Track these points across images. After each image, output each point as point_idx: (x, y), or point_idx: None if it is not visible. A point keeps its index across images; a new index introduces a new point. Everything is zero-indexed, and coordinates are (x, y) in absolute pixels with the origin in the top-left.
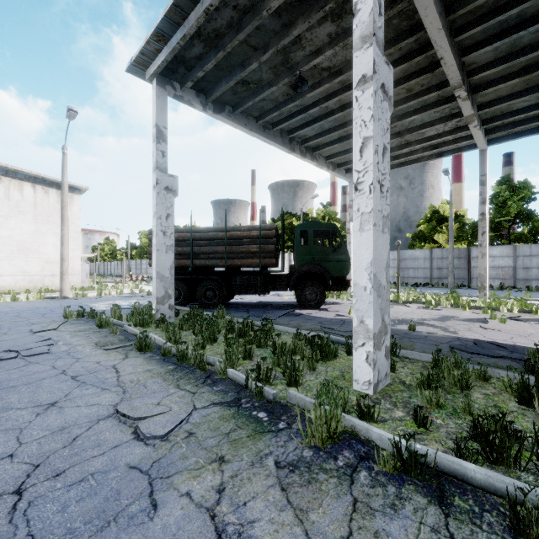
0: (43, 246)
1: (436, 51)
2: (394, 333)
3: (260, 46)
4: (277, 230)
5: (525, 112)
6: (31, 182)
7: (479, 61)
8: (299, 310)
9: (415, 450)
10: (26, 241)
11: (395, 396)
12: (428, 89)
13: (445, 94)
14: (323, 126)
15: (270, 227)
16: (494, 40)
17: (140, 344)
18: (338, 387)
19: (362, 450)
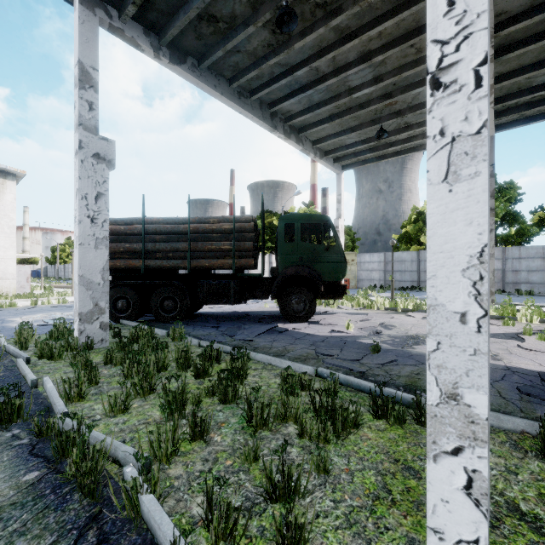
0: None
1: None
2: (419, 360)
3: None
4: (256, 223)
5: None
6: None
7: (511, 9)
8: (283, 323)
9: None
10: None
11: None
12: None
13: None
14: (312, 99)
15: (247, 219)
16: None
17: None
18: None
19: None
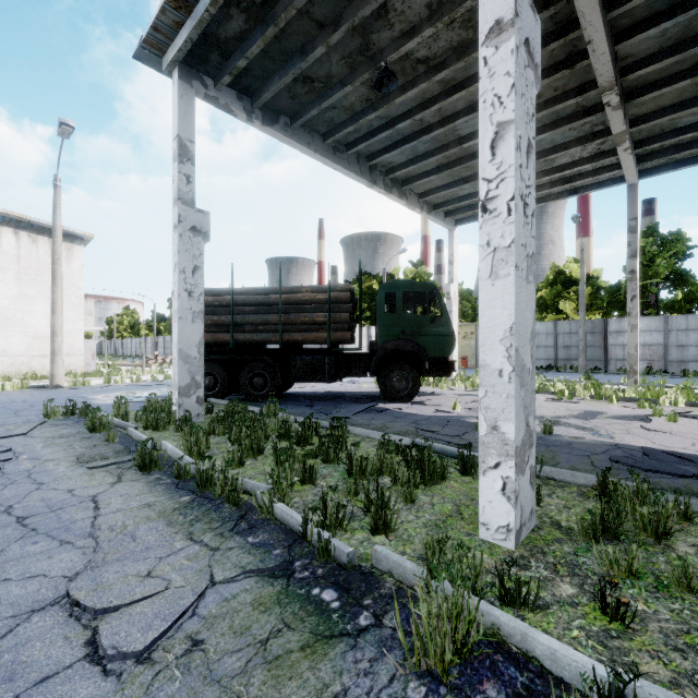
0: (30, 315)
1: (583, 31)
2: None
3: (329, 21)
4: (353, 292)
5: (694, 130)
6: (13, 227)
7: (638, 52)
8: (383, 403)
9: (628, 690)
10: (5, 308)
11: (551, 551)
12: (563, 95)
13: (587, 103)
14: (416, 149)
15: (343, 288)
16: (663, 18)
17: (142, 459)
18: (462, 547)
19: (519, 680)
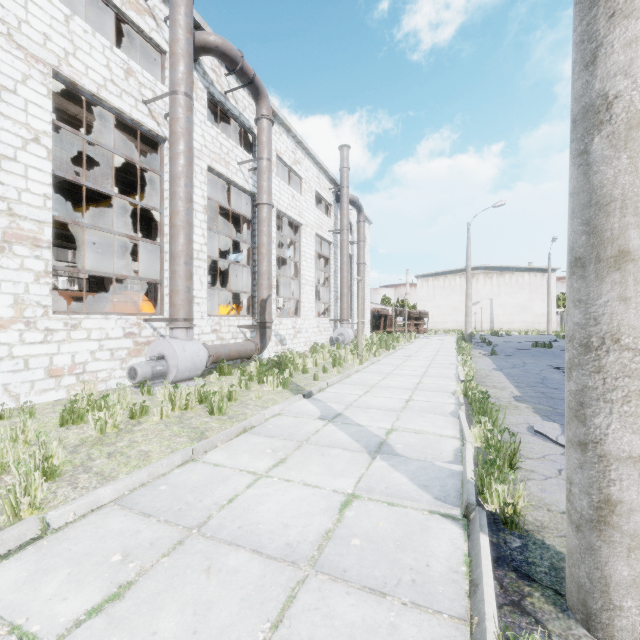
0: (533, 306)
1: None
2: None
3: None
4: None
5: None
6: (527, 271)
7: None
8: None
9: None
10: (525, 304)
11: None
12: None
13: None
14: None
15: None
16: None
17: None
18: None
19: None
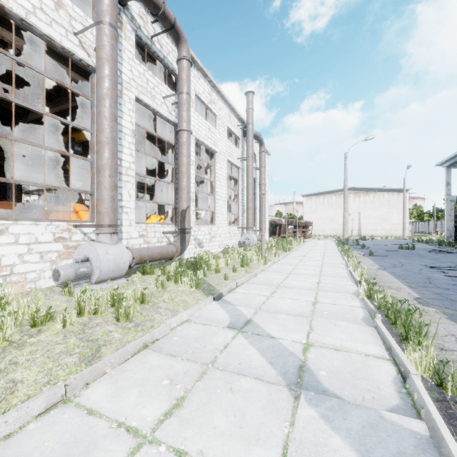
0: (391, 218)
1: None
2: None
3: None
4: None
5: None
6: (387, 191)
7: None
8: None
9: None
10: (385, 216)
11: None
12: None
13: None
14: None
15: None
16: None
17: (439, 244)
18: None
19: None
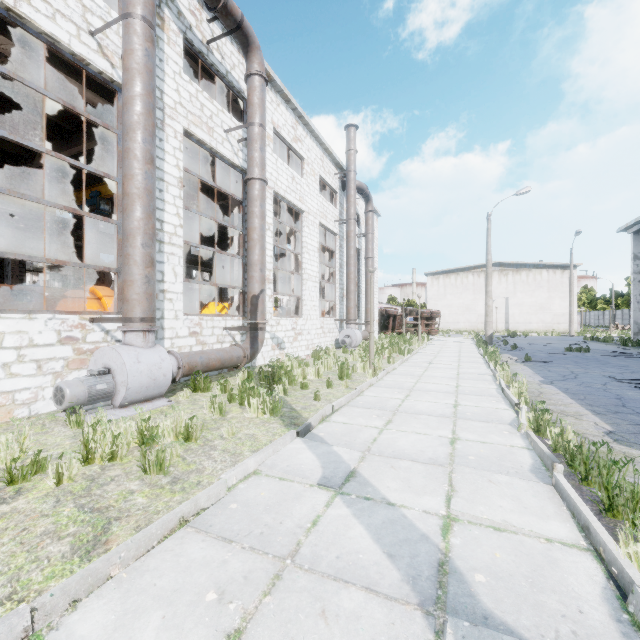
0: (552, 305)
1: None
2: None
3: None
4: None
5: None
6: (546, 268)
7: None
8: None
9: None
10: (543, 303)
11: None
12: None
13: None
14: None
15: None
16: None
17: (623, 344)
18: None
19: None
